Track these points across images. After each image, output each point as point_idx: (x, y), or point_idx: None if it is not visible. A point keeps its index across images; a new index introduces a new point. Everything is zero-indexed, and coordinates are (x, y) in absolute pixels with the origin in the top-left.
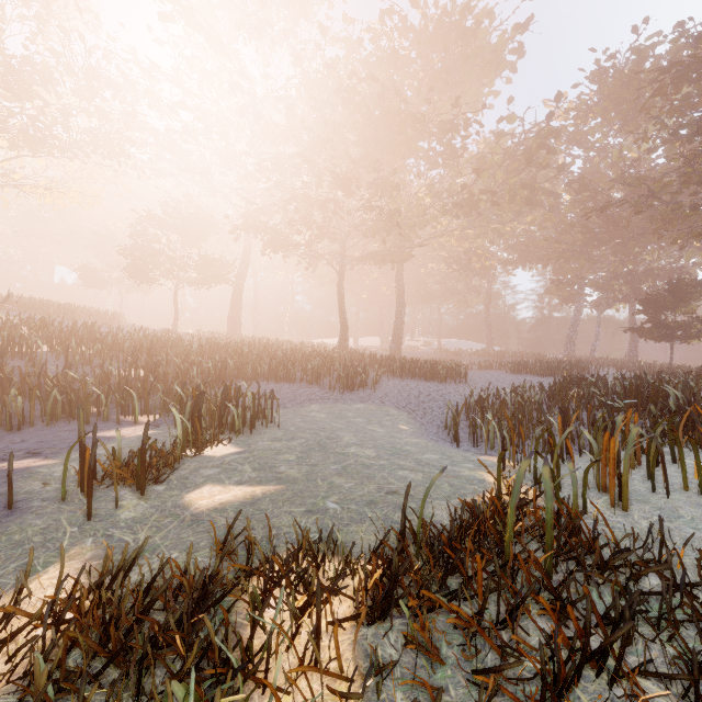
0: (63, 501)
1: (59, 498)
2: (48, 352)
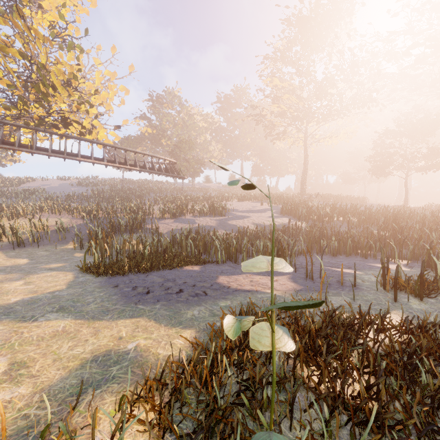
0: (376, 291)
1: (373, 289)
2: (337, 221)
